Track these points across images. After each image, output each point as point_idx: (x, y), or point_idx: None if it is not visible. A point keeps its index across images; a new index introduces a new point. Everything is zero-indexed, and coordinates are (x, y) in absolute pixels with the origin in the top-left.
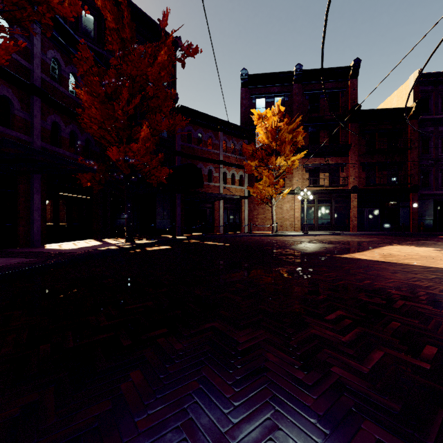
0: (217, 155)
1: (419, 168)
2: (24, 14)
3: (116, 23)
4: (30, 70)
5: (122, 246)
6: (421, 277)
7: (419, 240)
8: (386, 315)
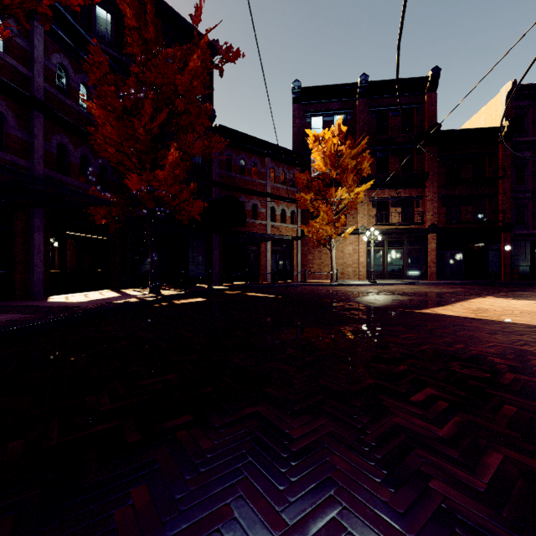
0: (263, 186)
1: (512, 202)
2: (15, 1)
3: (137, 19)
4: (30, 78)
5: (144, 298)
6: (528, 339)
7: (515, 291)
8: (494, 394)
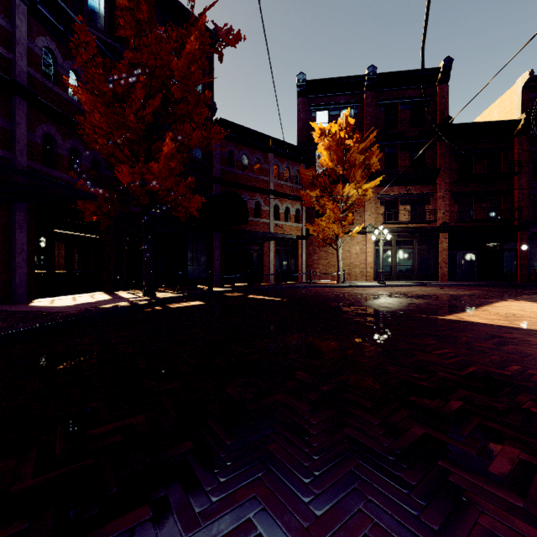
0: (266, 183)
1: (529, 199)
2: None
3: None
4: (11, 61)
5: (136, 301)
6: None
7: None
8: None
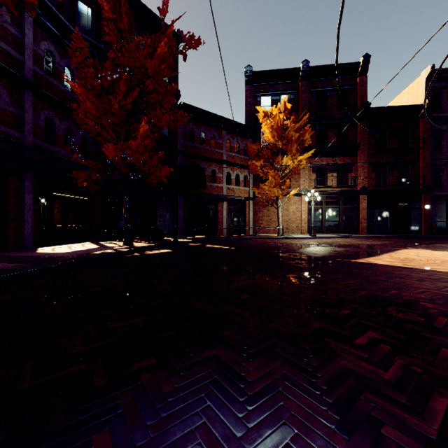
0: (220, 155)
1: (431, 168)
2: None
3: (113, 12)
4: (21, 61)
5: (119, 249)
6: None
7: (434, 243)
8: (430, 338)
